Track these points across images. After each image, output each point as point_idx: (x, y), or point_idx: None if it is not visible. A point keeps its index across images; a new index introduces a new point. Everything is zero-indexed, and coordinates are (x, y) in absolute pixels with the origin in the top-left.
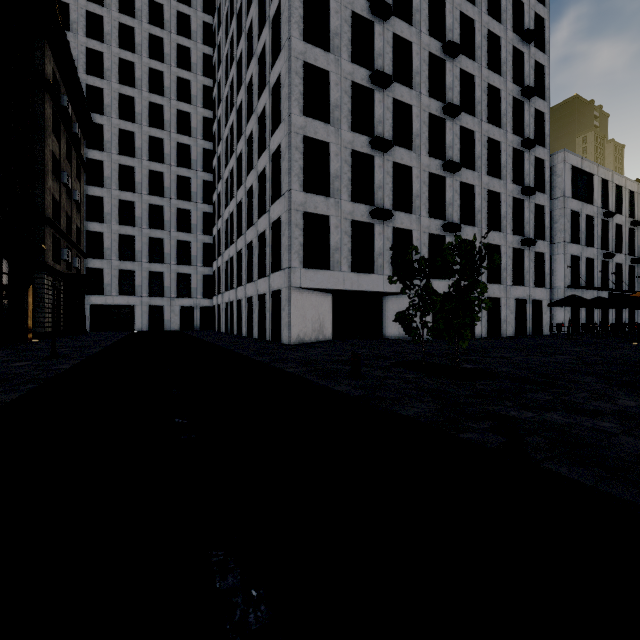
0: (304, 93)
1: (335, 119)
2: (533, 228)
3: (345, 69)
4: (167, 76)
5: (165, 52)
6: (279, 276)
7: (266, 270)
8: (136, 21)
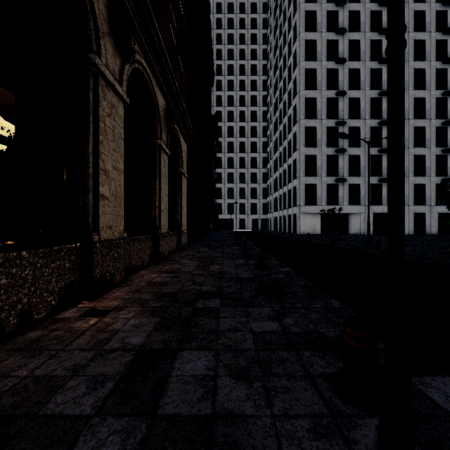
0: (305, 138)
1: (319, 145)
2: None
3: (323, 123)
4: (246, 112)
5: (245, 101)
6: (296, 208)
7: (291, 205)
8: (234, 92)
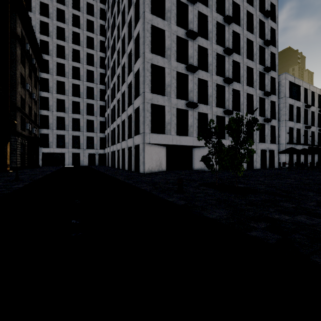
0: (151, 41)
1: (168, 55)
2: (270, 113)
3: (173, 29)
4: (81, 35)
5: (80, 23)
6: (138, 137)
7: (132, 134)
8: (65, 7)
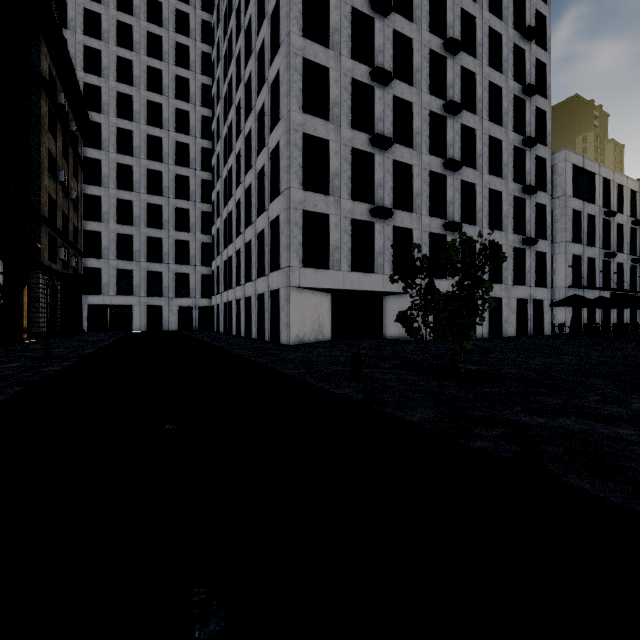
0: (303, 90)
1: (335, 116)
2: (534, 227)
3: (345, 65)
4: (165, 74)
5: (163, 50)
6: (278, 275)
7: (265, 269)
8: (134, 19)
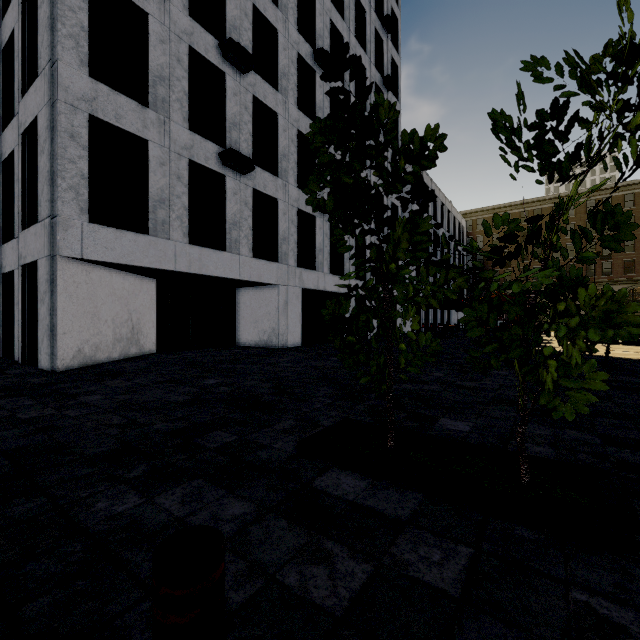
0: None
1: None
2: None
3: None
4: None
5: None
6: (34, 234)
7: (14, 226)
8: None
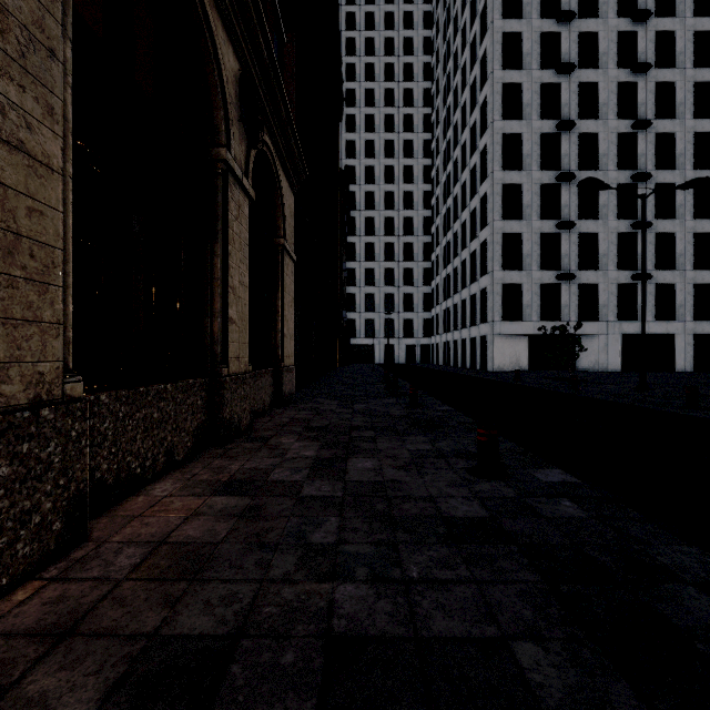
0: (503, 203)
1: (526, 215)
2: None
3: (535, 177)
4: (396, 168)
5: (395, 150)
6: (485, 326)
7: (476, 321)
8: (376, 135)
